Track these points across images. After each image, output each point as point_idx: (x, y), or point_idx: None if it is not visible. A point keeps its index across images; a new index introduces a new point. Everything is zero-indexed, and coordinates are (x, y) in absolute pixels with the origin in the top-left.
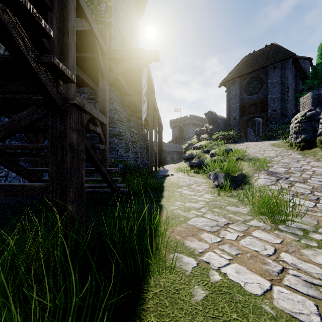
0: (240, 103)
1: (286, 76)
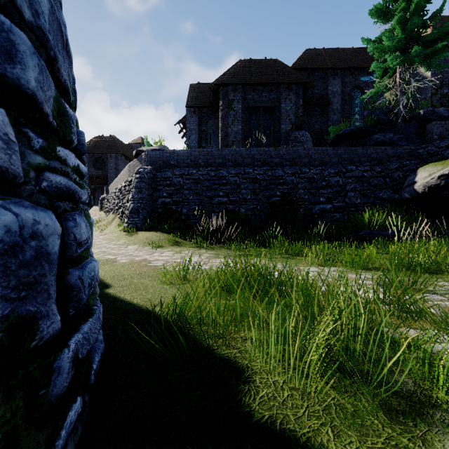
0: (89, 174)
1: (118, 164)
